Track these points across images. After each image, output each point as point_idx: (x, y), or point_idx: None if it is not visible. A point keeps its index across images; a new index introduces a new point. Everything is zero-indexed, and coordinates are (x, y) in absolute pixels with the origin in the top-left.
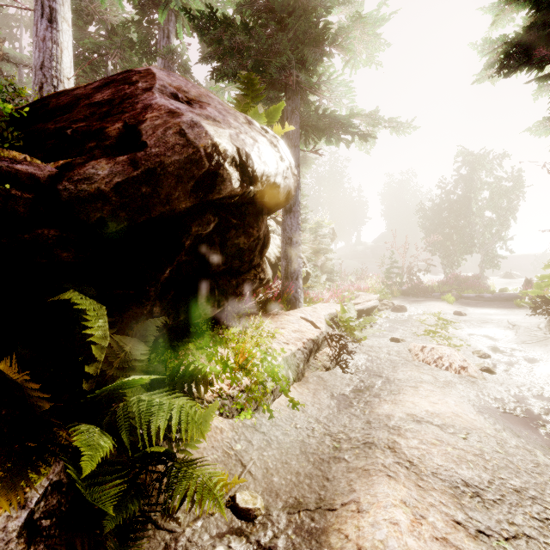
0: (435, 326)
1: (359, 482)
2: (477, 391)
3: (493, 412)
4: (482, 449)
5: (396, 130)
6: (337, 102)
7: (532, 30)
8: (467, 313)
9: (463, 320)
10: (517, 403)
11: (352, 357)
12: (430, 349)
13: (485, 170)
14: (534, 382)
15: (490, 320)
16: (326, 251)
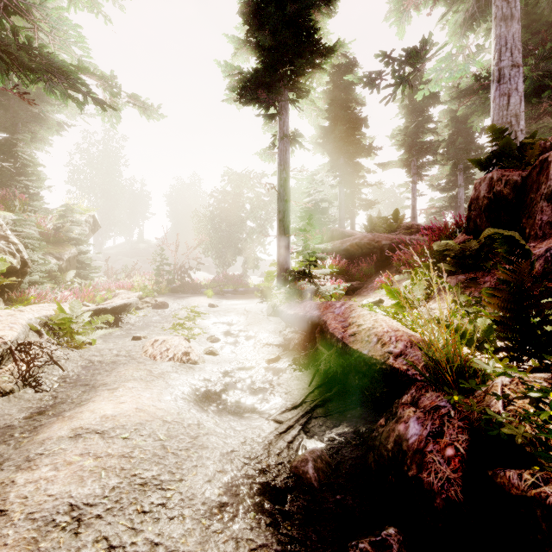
0: (186, 319)
1: None
2: (189, 376)
3: (192, 394)
4: (137, 445)
5: (144, 111)
6: (65, 47)
7: (258, 74)
8: (220, 304)
9: (213, 311)
10: (221, 378)
11: (63, 369)
12: (161, 342)
13: (247, 188)
14: (244, 356)
15: (233, 309)
16: (79, 242)
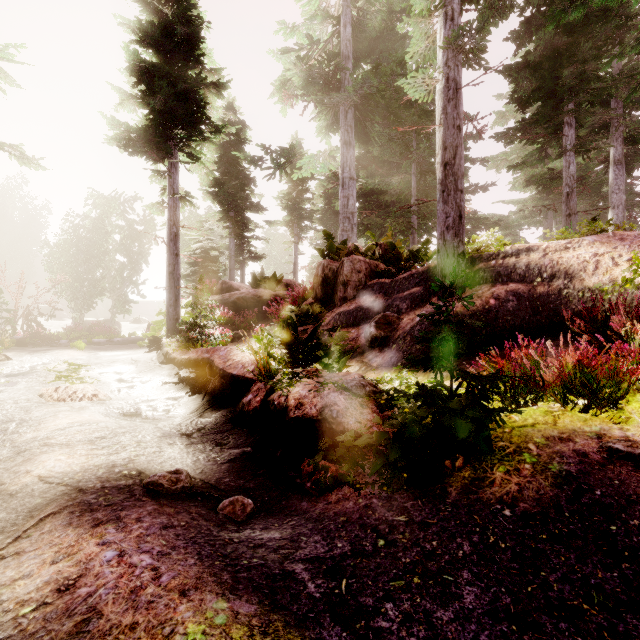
0: (66, 372)
1: (23, 466)
2: (106, 407)
3: (116, 414)
4: (107, 425)
5: (19, 158)
6: None
7: (148, 133)
8: (98, 356)
9: (95, 363)
10: (132, 407)
11: None
12: (65, 388)
13: (117, 215)
14: (145, 394)
15: (118, 360)
16: None
